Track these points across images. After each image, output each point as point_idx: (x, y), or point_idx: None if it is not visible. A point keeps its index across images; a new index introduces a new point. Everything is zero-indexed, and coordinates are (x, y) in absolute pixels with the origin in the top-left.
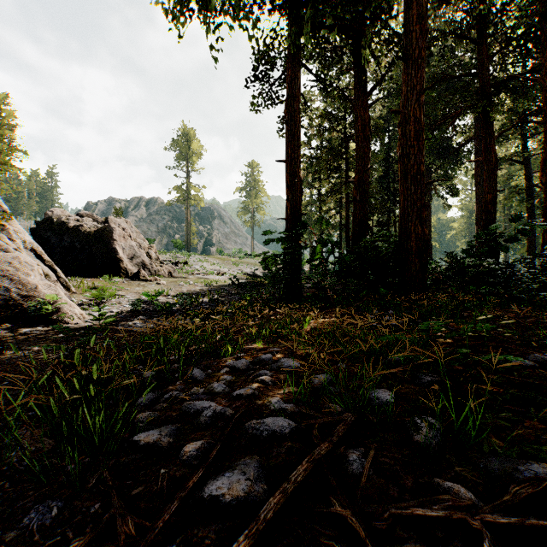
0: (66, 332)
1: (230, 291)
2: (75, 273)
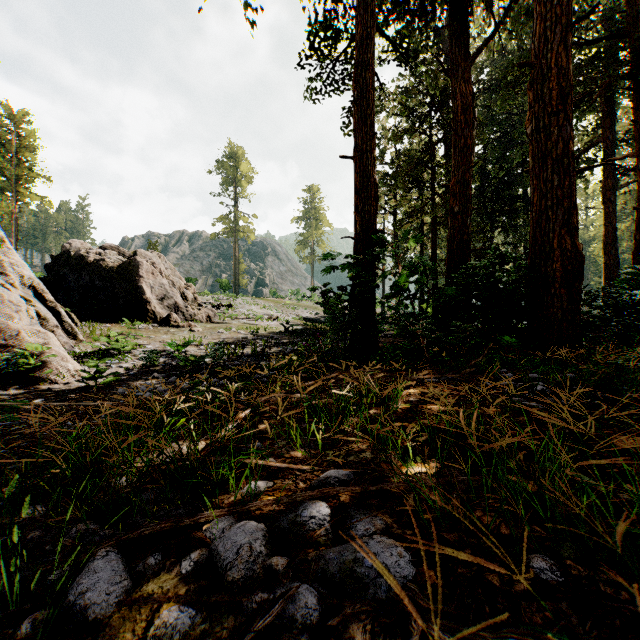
0: (46, 396)
1: (281, 340)
2: (93, 318)
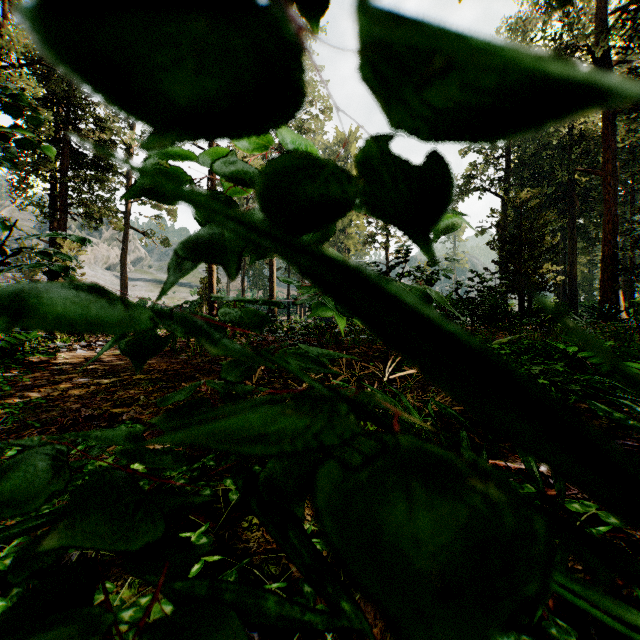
0: None
1: None
2: None
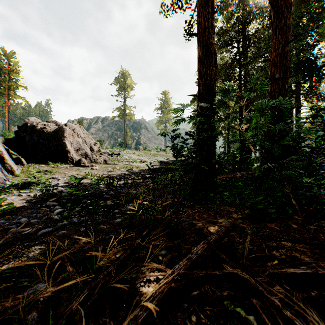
0: None
1: (145, 174)
2: (36, 161)
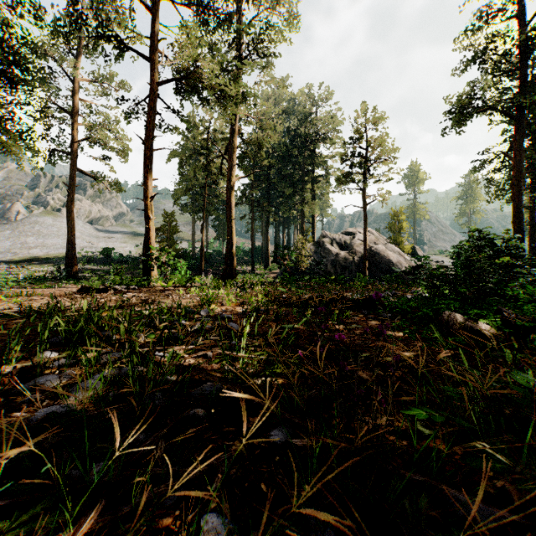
0: None
1: None
2: None
